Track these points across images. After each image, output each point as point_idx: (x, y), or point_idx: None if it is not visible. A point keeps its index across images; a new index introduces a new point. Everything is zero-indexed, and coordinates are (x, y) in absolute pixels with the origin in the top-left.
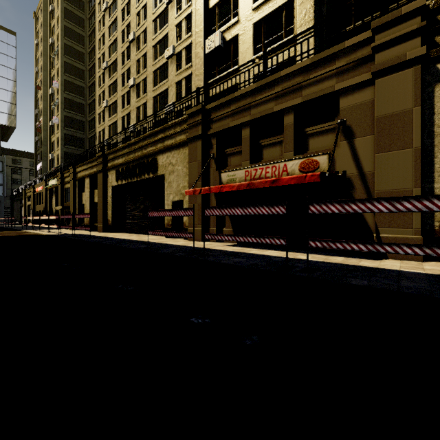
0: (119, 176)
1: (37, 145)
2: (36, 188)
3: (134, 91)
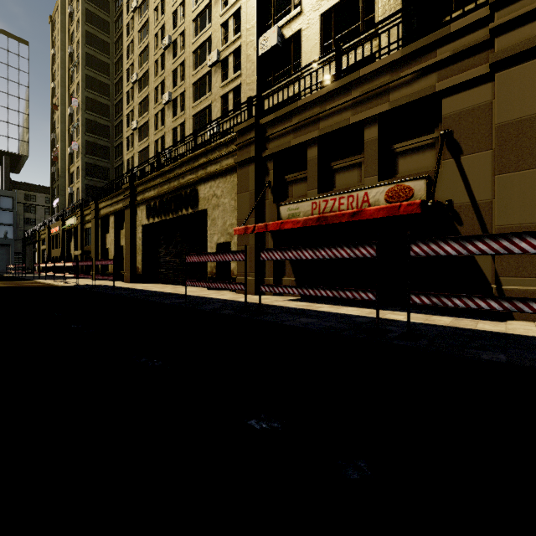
0: (150, 212)
1: (53, 177)
2: (51, 228)
3: (169, 109)
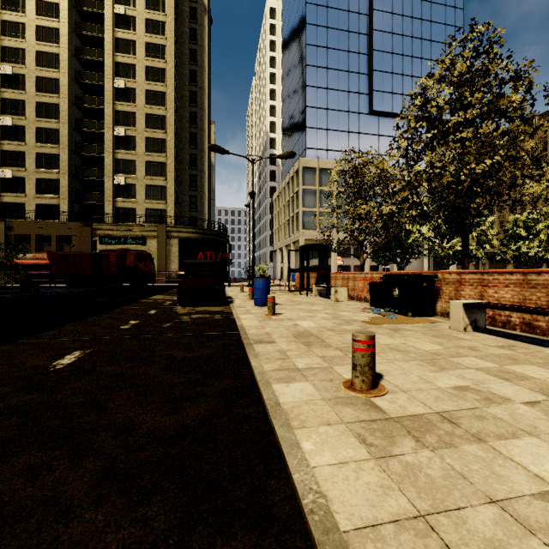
0: None
1: None
2: None
3: None
